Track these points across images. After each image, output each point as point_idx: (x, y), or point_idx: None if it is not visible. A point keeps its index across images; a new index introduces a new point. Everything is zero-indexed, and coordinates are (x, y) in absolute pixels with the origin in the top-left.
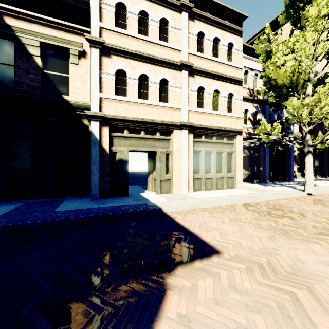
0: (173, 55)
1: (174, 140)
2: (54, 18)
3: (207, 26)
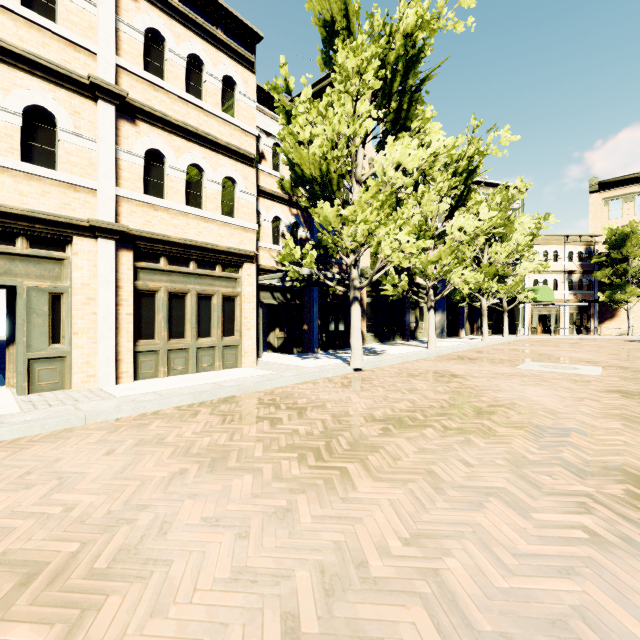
0: (71, 58)
1: (73, 262)
2: None
3: (172, 23)
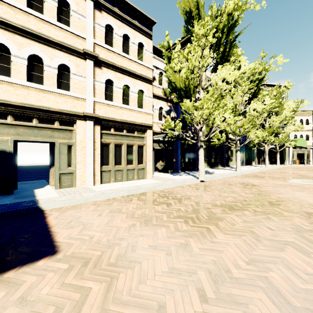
0: (76, 42)
1: (77, 131)
2: None
3: (116, 21)
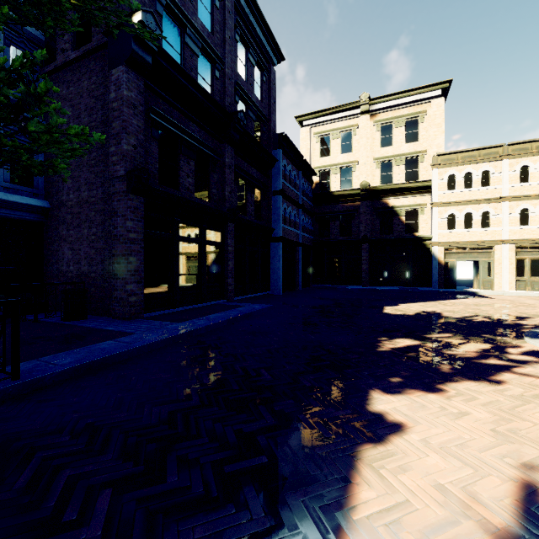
0: (494, 193)
1: (494, 252)
2: (411, 195)
3: (532, 158)
